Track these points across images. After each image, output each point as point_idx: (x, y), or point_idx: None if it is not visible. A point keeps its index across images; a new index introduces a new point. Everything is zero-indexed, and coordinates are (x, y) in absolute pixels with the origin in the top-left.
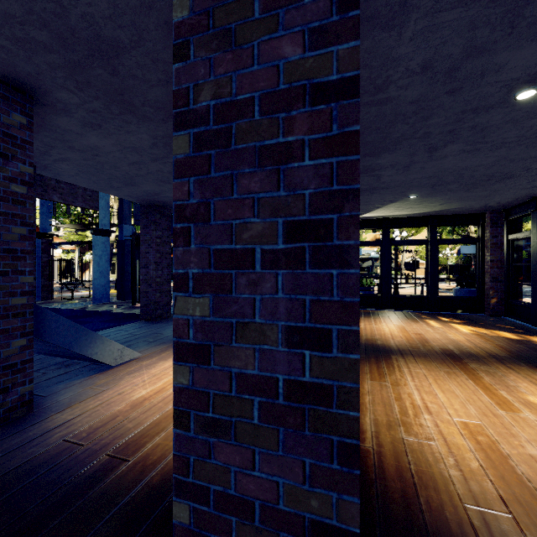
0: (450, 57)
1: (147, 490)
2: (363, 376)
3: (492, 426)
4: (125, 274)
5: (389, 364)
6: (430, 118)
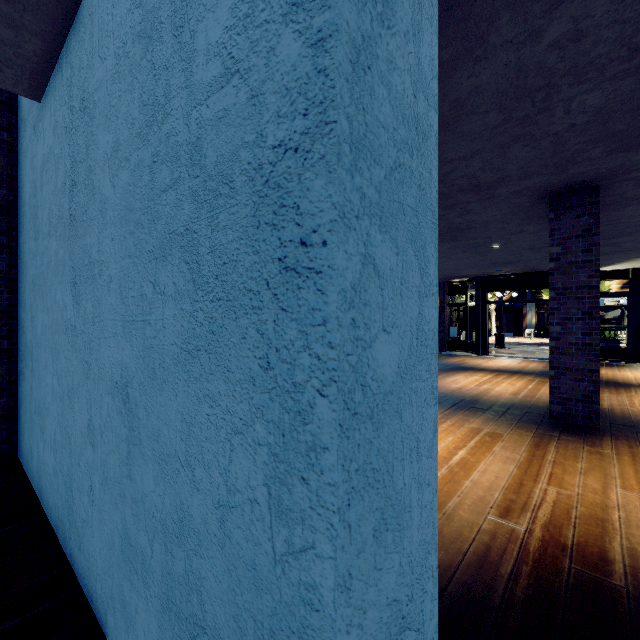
0: None
1: (498, 404)
2: (603, 392)
3: None
4: None
5: (627, 390)
6: None
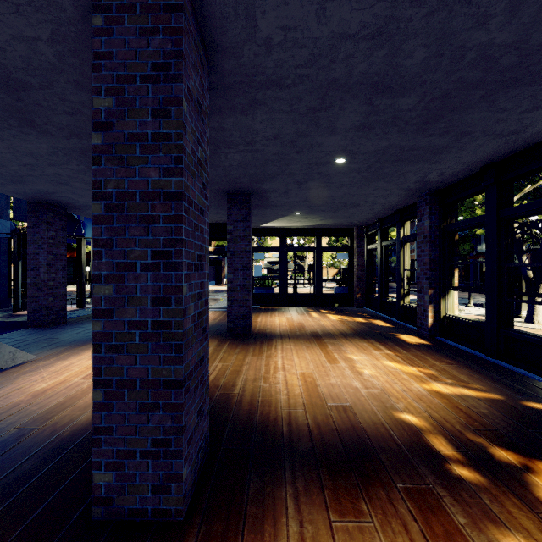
0: (288, 135)
1: (59, 440)
2: (247, 354)
3: (318, 372)
4: (1, 278)
5: (270, 345)
6: (290, 164)
